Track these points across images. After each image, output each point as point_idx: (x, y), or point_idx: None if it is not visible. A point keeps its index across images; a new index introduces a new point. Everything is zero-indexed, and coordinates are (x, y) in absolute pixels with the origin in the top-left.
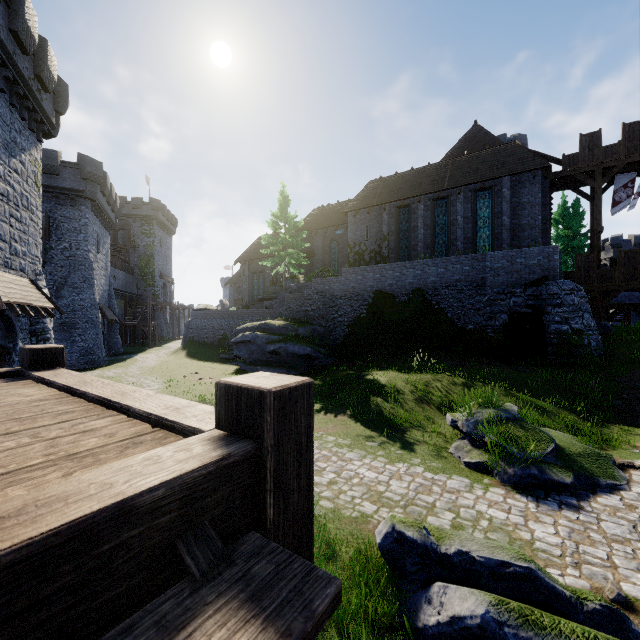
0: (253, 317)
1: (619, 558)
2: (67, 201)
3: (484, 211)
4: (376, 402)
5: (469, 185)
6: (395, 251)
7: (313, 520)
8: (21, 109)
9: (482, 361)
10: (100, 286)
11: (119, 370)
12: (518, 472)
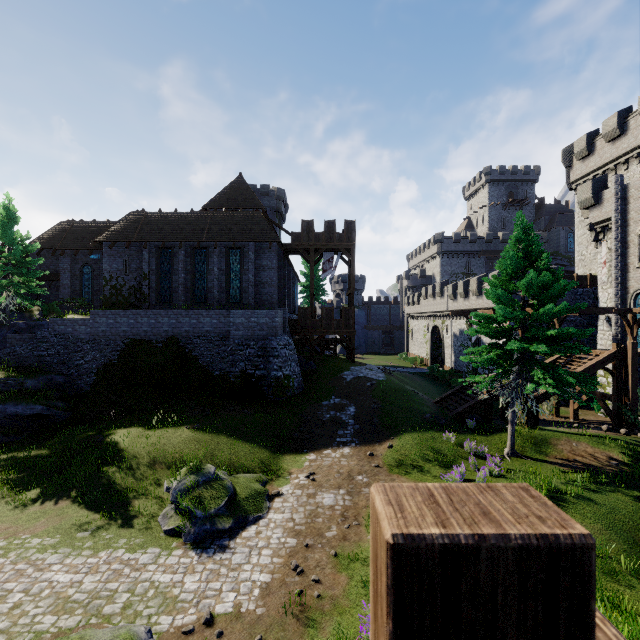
0: None
1: (227, 584)
2: None
3: (236, 266)
4: (107, 474)
5: (224, 242)
6: (157, 291)
7: None
8: None
9: (222, 405)
10: None
11: None
12: (197, 530)
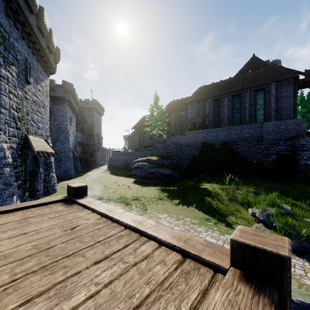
0: (141, 155)
1: None
2: (58, 102)
3: (260, 101)
4: (208, 200)
5: (252, 88)
6: (212, 122)
7: None
8: (41, 62)
9: (262, 179)
10: (71, 141)
11: (81, 180)
12: (295, 244)
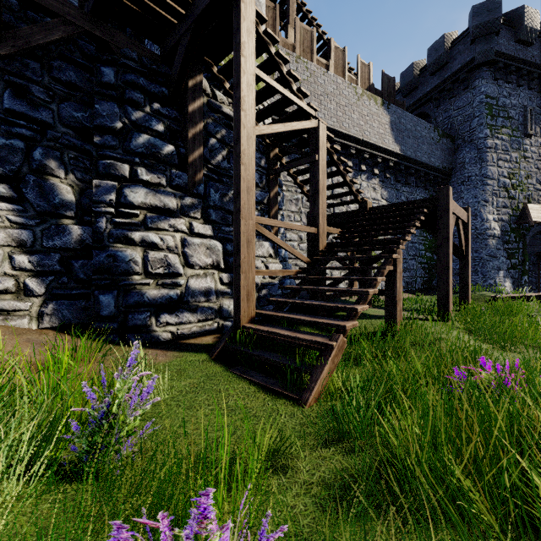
0: None
1: None
2: None
3: None
4: None
5: None
6: None
7: (448, 210)
8: None
9: None
10: None
11: None
12: None
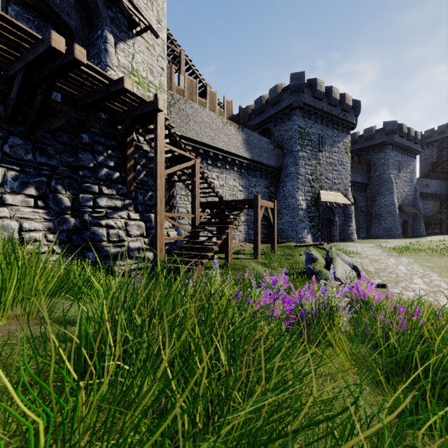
0: None
1: (423, 293)
2: (378, 150)
3: None
4: None
5: None
6: None
7: (257, 206)
8: (337, 127)
9: None
10: (403, 192)
11: (400, 240)
12: None
